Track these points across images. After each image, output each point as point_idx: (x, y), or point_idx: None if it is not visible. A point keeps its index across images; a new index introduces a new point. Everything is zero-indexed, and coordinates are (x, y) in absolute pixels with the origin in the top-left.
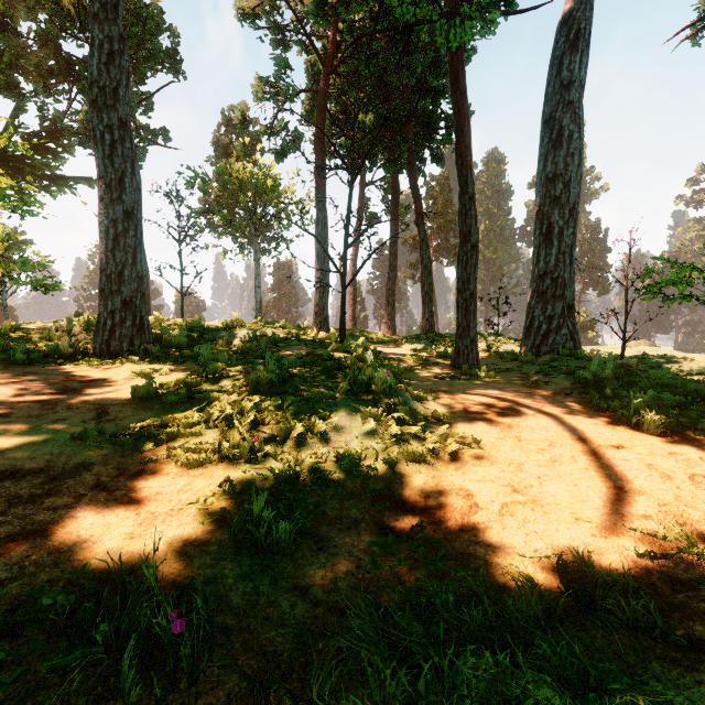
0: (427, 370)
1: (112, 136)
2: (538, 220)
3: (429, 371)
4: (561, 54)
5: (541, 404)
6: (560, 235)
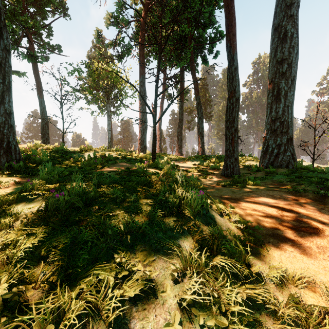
0: (209, 178)
1: None
2: (270, 87)
3: (210, 179)
4: None
5: (325, 215)
6: (285, 95)
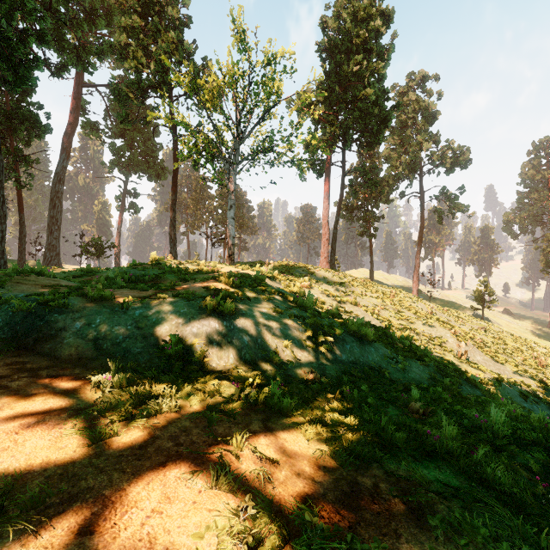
0: None
1: None
2: (48, 227)
3: None
4: (56, 182)
5: None
6: (55, 233)
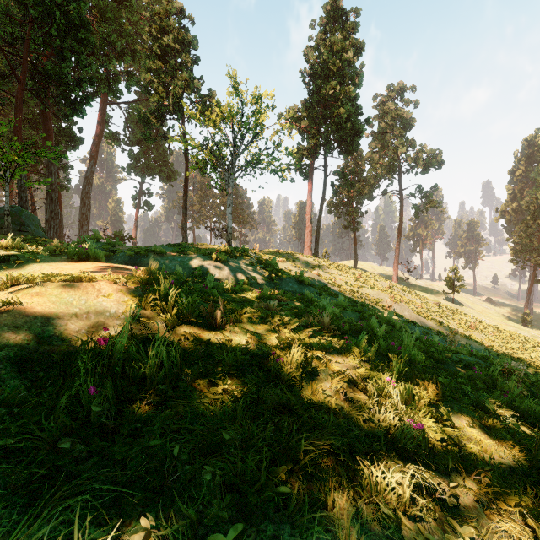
0: None
1: None
2: (80, 222)
3: None
4: (86, 185)
5: None
6: (85, 227)
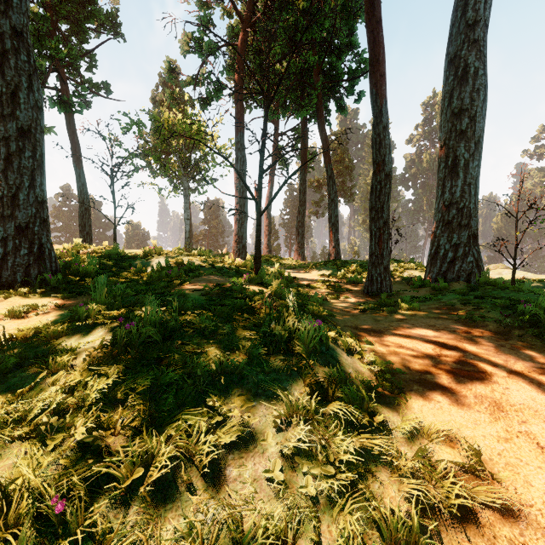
0: (343, 299)
1: (3, 44)
2: (443, 154)
3: (345, 300)
4: None
5: (502, 354)
6: (465, 167)
